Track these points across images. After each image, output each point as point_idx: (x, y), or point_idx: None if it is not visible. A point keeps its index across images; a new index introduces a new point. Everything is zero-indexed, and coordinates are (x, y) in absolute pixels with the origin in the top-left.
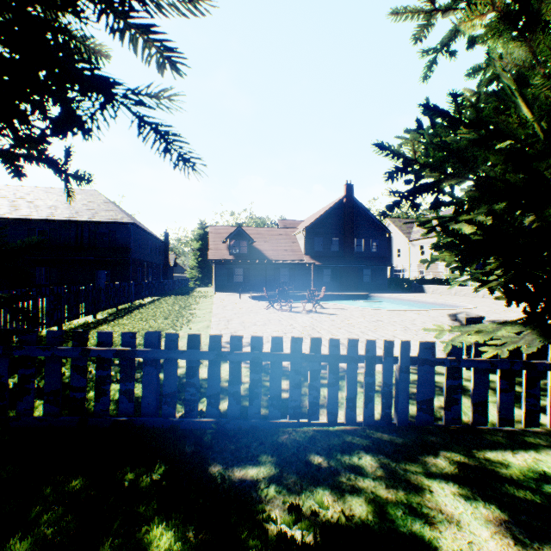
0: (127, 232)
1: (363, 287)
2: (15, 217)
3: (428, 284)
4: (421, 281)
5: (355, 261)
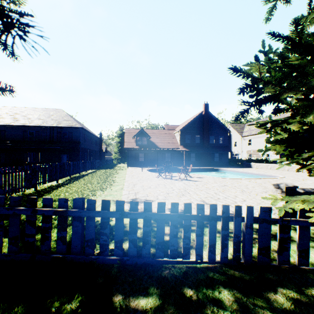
0: (78, 132)
1: (214, 164)
2: (17, 124)
3: (253, 162)
4: (249, 160)
5: (210, 149)
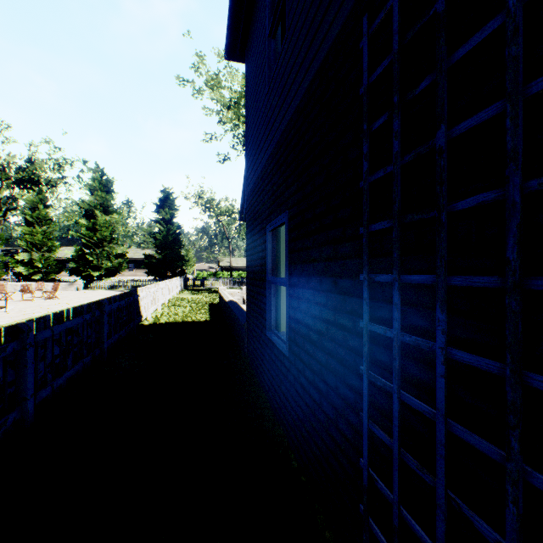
0: None
1: None
2: None
3: None
4: None
5: None
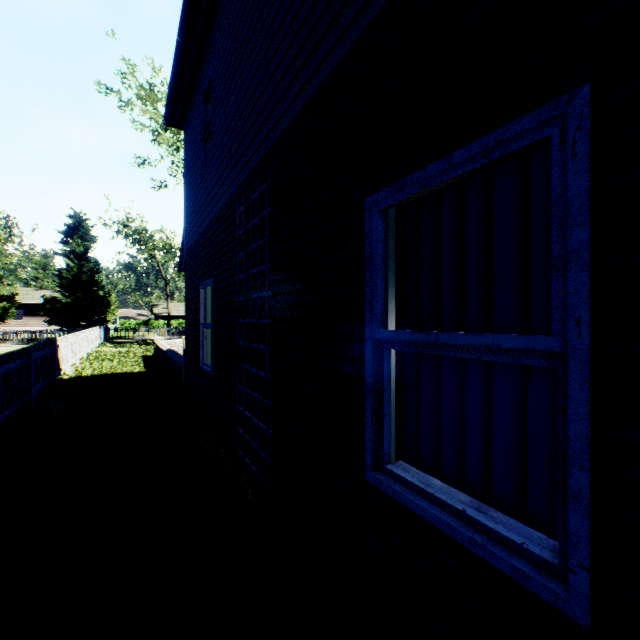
0: None
1: None
2: None
3: None
4: None
5: None
